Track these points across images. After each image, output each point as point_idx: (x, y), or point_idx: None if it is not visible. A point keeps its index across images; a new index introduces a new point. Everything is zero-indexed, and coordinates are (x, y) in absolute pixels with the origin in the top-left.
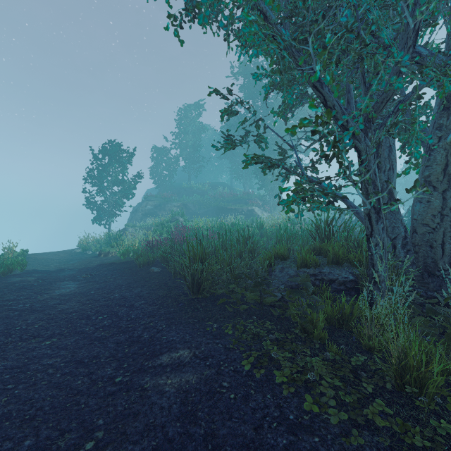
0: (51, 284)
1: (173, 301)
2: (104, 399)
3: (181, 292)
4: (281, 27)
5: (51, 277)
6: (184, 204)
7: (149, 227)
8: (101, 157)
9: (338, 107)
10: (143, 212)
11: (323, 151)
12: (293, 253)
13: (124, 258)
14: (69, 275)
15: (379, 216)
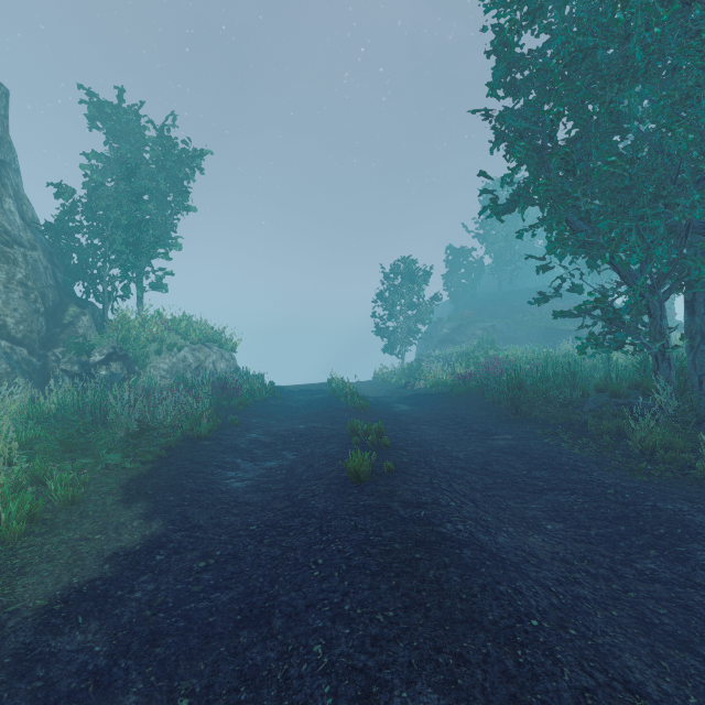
0: (389, 404)
1: (495, 418)
2: (469, 443)
3: (501, 414)
4: (580, 223)
5: (382, 400)
6: (493, 325)
7: (447, 358)
8: (394, 277)
9: (629, 277)
10: (437, 338)
11: (606, 316)
12: (623, 389)
13: (435, 389)
14: (393, 400)
15: (664, 358)
